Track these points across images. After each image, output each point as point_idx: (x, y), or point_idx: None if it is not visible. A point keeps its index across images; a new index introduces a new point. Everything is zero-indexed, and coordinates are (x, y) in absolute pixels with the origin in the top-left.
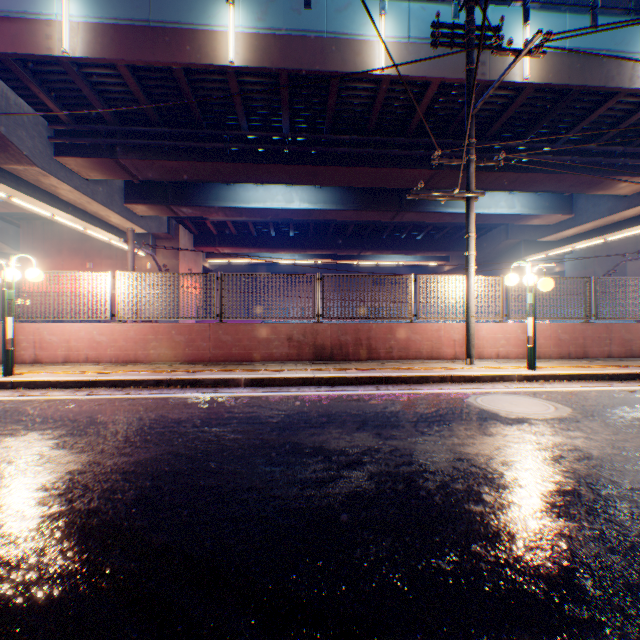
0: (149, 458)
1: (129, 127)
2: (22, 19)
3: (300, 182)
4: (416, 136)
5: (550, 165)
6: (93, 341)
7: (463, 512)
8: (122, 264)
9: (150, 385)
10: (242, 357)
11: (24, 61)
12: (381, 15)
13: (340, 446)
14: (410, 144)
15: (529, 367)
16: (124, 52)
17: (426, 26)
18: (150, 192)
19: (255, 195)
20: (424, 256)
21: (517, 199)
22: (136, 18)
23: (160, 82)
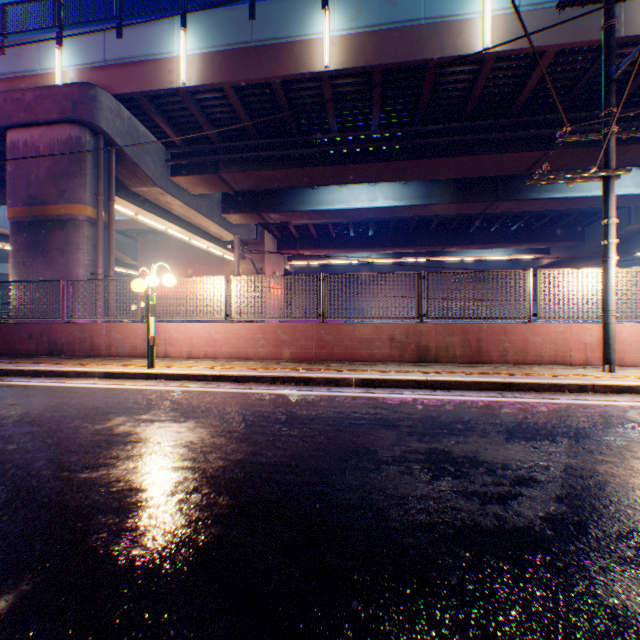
0: (303, 453)
1: (230, 143)
2: (150, 61)
3: (387, 179)
4: (520, 115)
5: None
6: (210, 339)
7: None
8: (216, 269)
9: (267, 381)
10: (343, 357)
11: (151, 97)
12: None
13: (497, 458)
14: (513, 125)
15: None
16: (230, 75)
17: None
18: (243, 202)
19: (338, 196)
20: (517, 249)
21: None
22: (240, 41)
23: (259, 98)
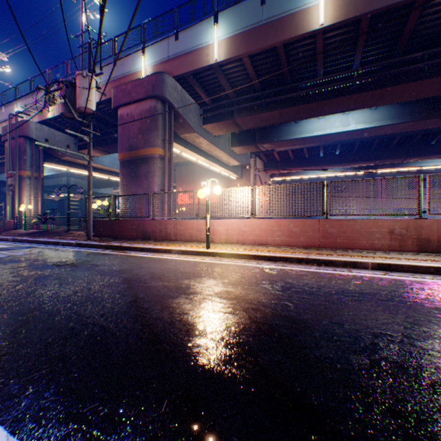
0: (383, 322)
1: (241, 97)
2: (194, 50)
3: (362, 106)
4: None
5: None
6: (240, 230)
7: None
8: (223, 186)
9: (293, 261)
10: (344, 245)
11: (194, 74)
12: None
13: None
14: None
15: None
16: (247, 48)
17: None
18: (244, 138)
19: (316, 126)
20: None
21: None
22: (254, 23)
23: (264, 60)
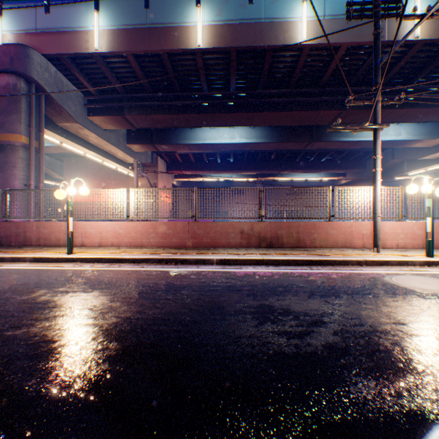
0: (174, 311)
1: (131, 94)
2: (71, 32)
3: (241, 124)
4: (326, 87)
5: (433, 101)
6: (116, 233)
7: (422, 365)
8: (123, 183)
9: (155, 262)
10: (209, 244)
11: (72, 58)
12: (303, 2)
13: (302, 309)
14: (321, 93)
15: (427, 255)
16: (131, 46)
17: (337, 6)
18: (142, 136)
19: (209, 135)
20: (326, 173)
21: (403, 128)
22: (138, 23)
23: (152, 63)
